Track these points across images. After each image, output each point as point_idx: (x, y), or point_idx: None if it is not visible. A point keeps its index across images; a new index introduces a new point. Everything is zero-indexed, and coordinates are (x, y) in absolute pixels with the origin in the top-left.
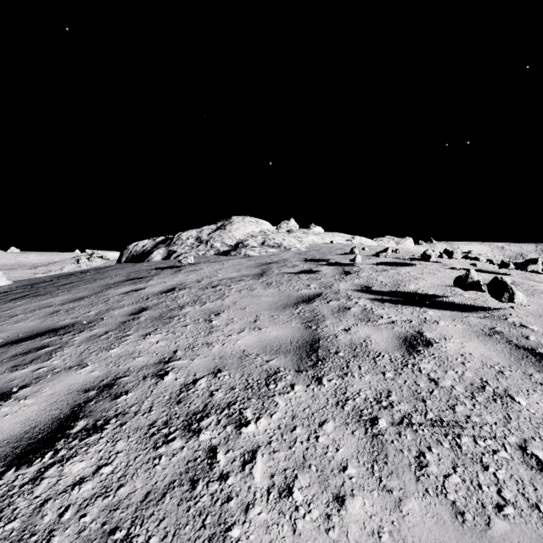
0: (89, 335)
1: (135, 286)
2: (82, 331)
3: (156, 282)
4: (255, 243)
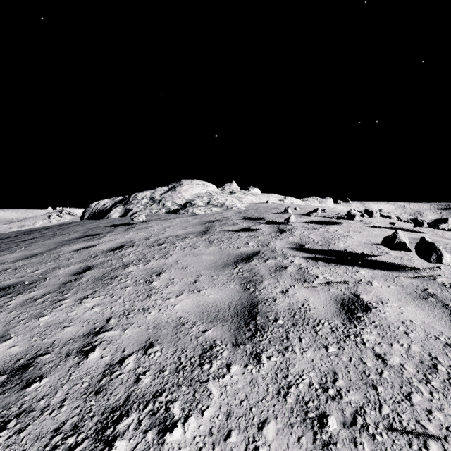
0: (26, 298)
1: (87, 243)
2: (21, 293)
3: (108, 240)
4: (201, 203)
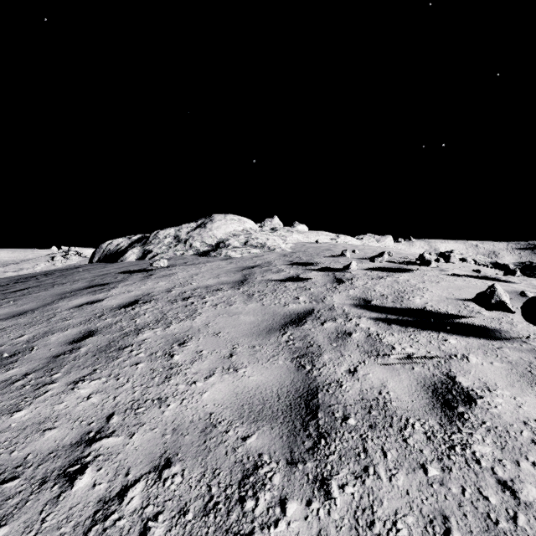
0: (0, 380)
1: (93, 296)
2: None
3: (119, 292)
4: (237, 243)
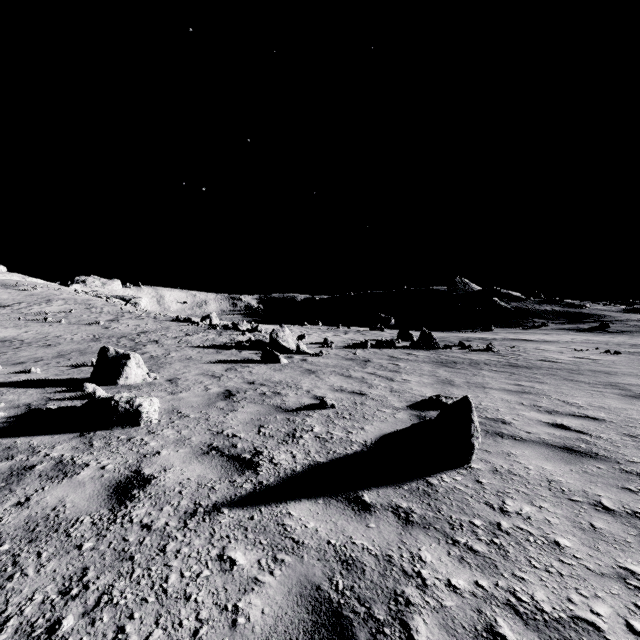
0: None
1: None
2: None
3: None
4: None
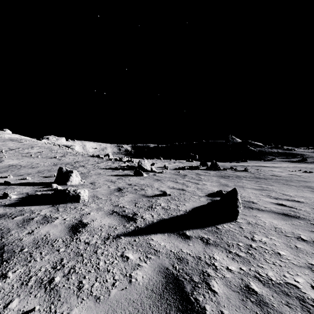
0: None
1: None
2: None
3: None
4: None
